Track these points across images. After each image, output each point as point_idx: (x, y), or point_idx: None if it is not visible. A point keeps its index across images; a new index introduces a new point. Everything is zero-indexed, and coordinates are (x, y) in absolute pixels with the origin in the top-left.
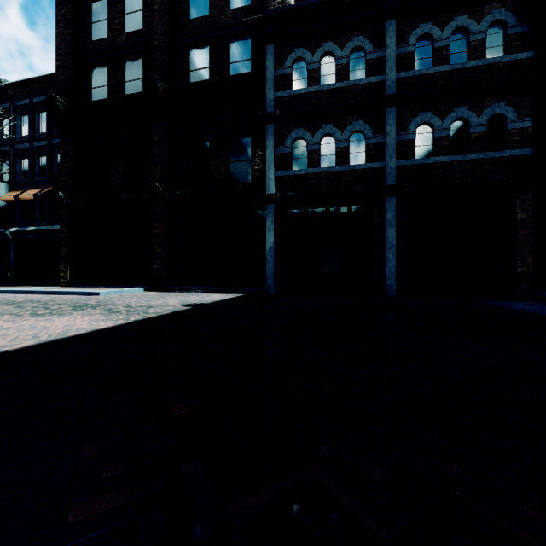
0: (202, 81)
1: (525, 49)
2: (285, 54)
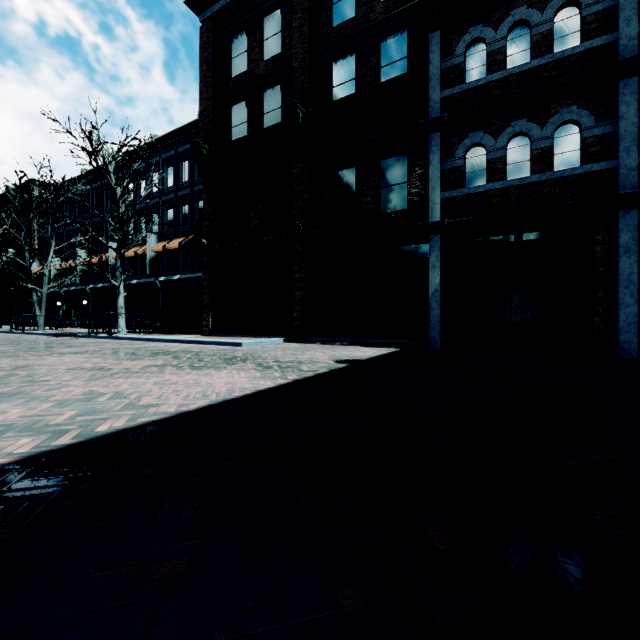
0: (348, 96)
1: None
2: (455, 39)
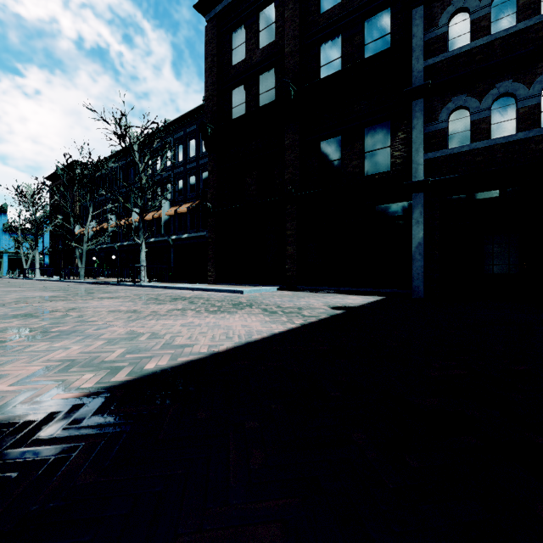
0: (335, 73)
1: None
2: (438, 11)
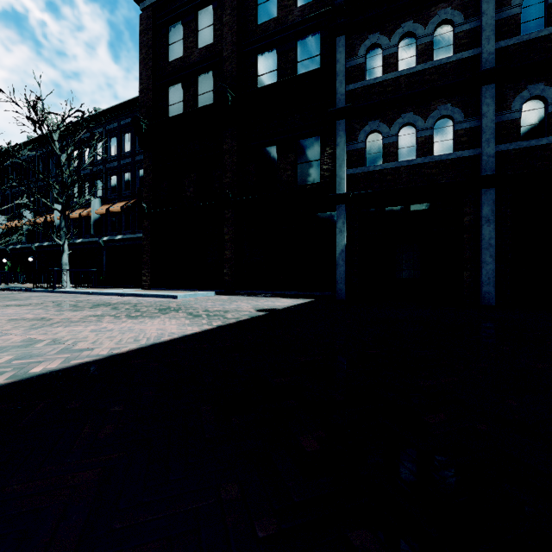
0: (270, 84)
1: None
2: (357, 43)
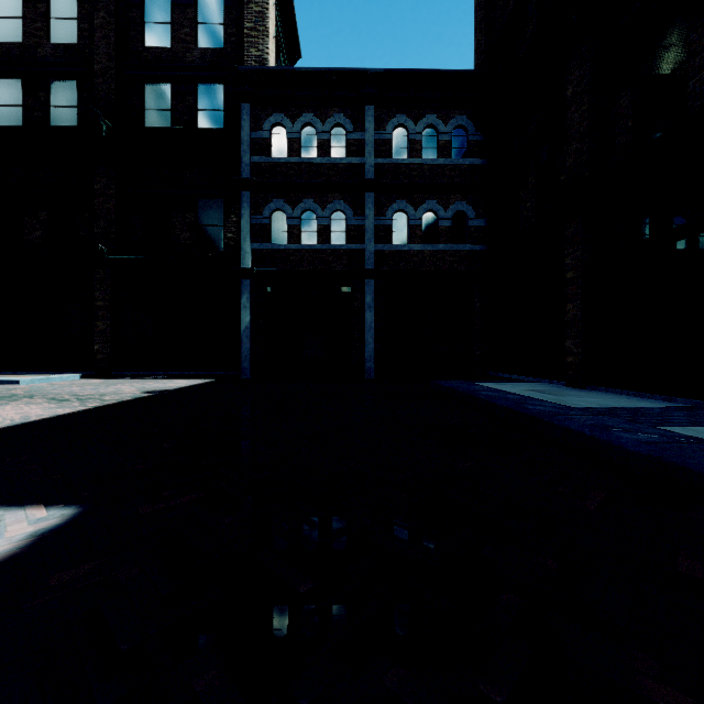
0: (162, 128)
1: (481, 156)
2: (263, 116)
